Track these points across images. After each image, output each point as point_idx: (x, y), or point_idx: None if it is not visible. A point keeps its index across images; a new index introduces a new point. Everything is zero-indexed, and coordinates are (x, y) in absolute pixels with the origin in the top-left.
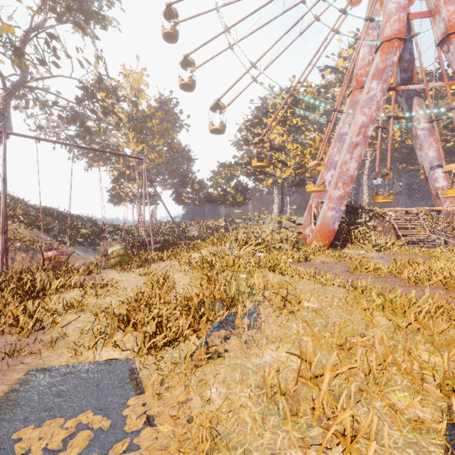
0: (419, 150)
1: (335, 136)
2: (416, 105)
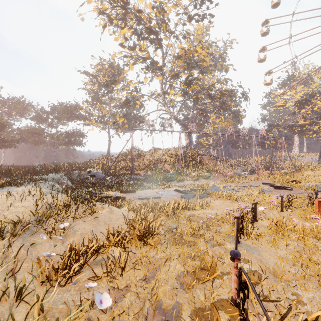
0: None
1: None
2: None
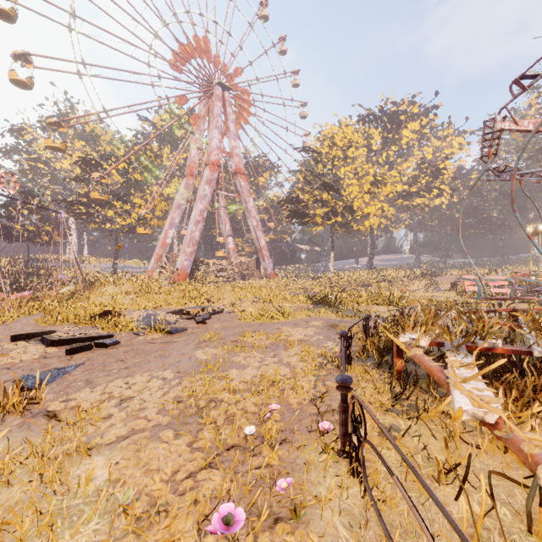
0: (222, 224)
1: (176, 204)
2: (221, 197)
